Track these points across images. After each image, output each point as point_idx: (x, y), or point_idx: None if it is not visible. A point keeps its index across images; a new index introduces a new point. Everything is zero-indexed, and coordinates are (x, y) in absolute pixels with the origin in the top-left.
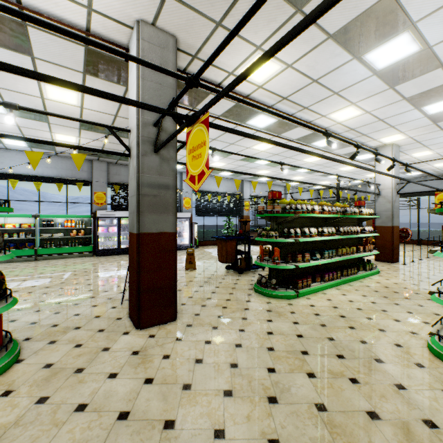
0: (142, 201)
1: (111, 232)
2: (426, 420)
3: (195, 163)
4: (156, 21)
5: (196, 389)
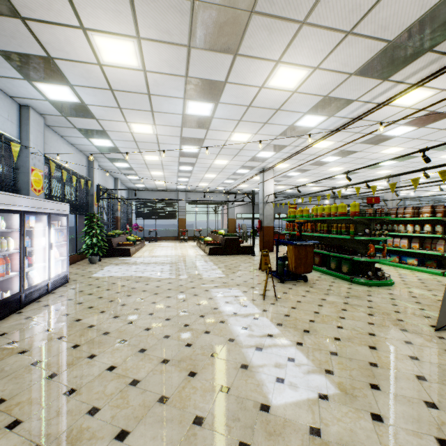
0: None
1: None
2: None
3: None
4: None
5: None
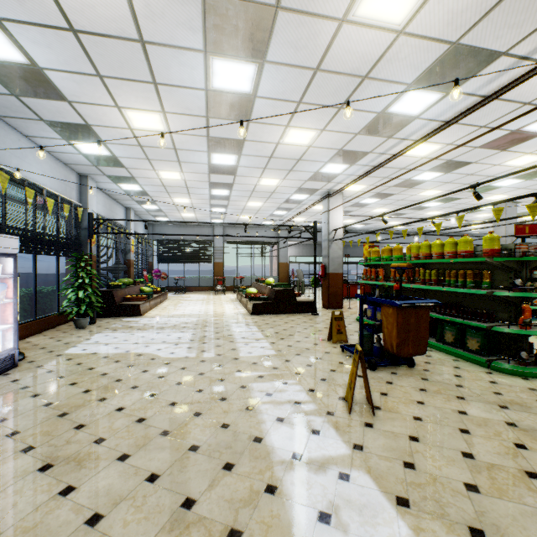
0: None
1: None
2: None
3: None
4: None
5: None
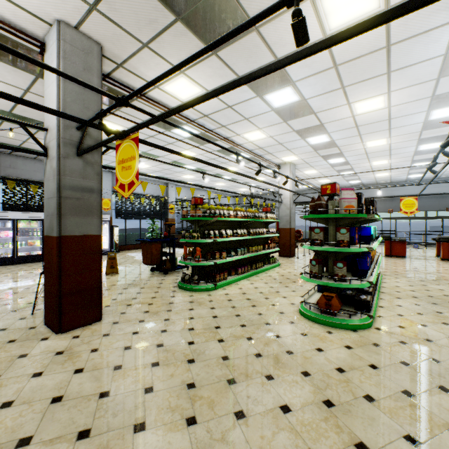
0: (64, 203)
1: (4, 238)
2: (288, 351)
3: (125, 173)
4: (80, 26)
5: (127, 367)
